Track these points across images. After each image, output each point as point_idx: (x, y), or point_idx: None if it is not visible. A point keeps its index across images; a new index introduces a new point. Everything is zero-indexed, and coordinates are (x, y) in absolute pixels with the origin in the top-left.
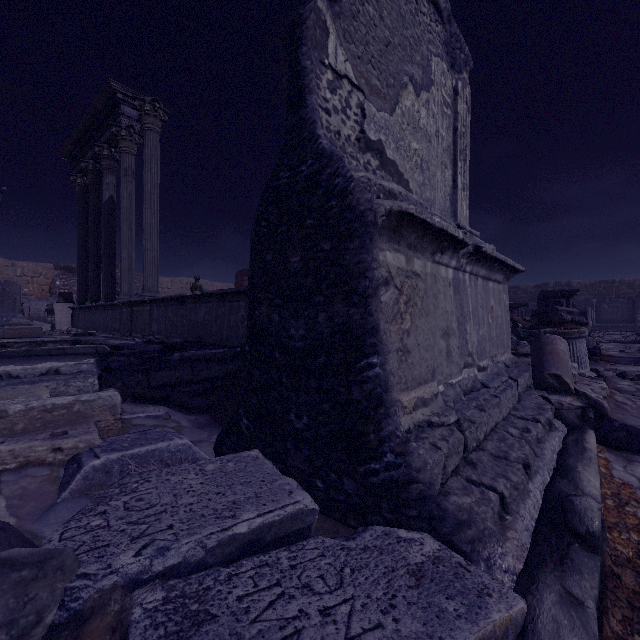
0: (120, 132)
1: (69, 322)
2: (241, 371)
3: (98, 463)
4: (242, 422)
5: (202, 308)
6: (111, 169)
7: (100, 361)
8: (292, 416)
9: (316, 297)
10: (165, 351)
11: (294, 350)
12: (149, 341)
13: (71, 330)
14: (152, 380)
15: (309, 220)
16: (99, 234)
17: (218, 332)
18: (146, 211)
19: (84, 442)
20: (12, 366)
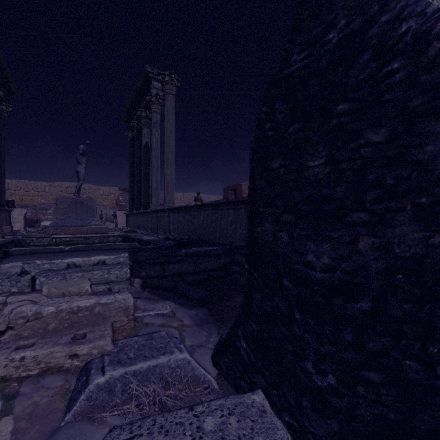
0: (151, 99)
1: (124, 222)
2: (230, 265)
3: (102, 381)
4: (240, 344)
5: (201, 214)
6: (146, 124)
7: (131, 255)
8: (308, 365)
9: (353, 213)
10: (175, 247)
11: (313, 282)
12: (167, 238)
13: (124, 228)
14: (166, 270)
15: (341, 105)
16: (140, 167)
17: (213, 232)
18: (166, 149)
19: (97, 348)
20: (76, 258)
